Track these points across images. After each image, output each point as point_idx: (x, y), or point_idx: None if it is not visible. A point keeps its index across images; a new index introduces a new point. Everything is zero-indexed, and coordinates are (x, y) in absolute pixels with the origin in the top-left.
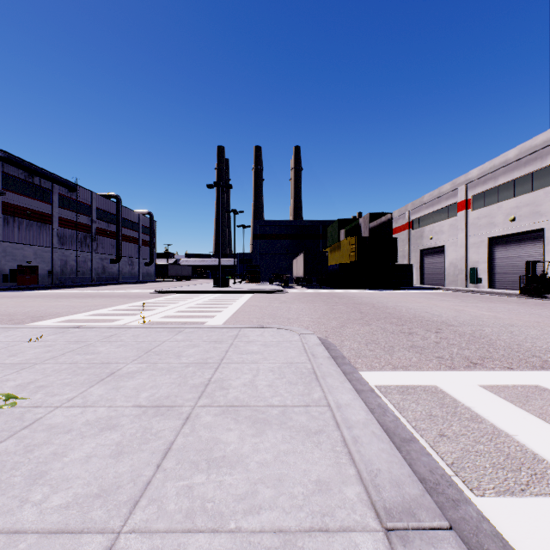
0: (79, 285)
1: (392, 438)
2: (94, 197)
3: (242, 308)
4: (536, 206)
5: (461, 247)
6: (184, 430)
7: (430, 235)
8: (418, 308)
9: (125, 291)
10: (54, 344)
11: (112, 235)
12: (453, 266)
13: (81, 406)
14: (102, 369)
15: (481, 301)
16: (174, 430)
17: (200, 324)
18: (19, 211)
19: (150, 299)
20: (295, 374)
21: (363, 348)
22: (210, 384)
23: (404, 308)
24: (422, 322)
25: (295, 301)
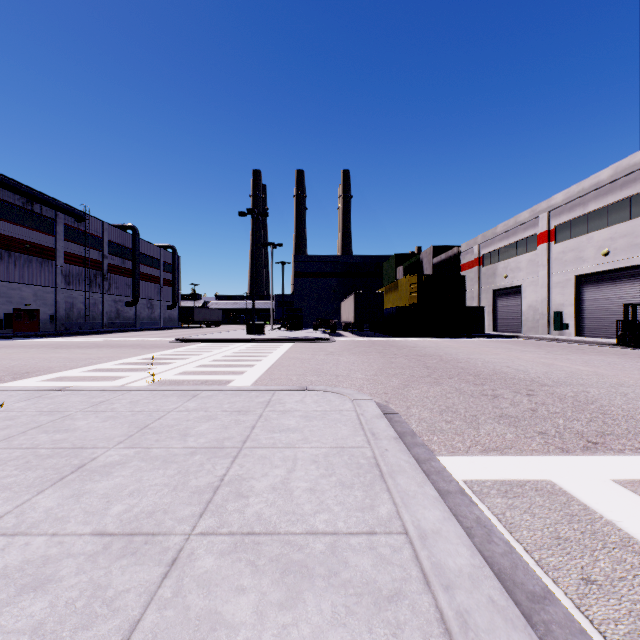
0: (87, 332)
1: (512, 593)
2: (106, 228)
3: (280, 361)
4: (635, 237)
5: (543, 286)
6: (162, 590)
7: (504, 273)
8: (497, 362)
9: (141, 340)
10: (19, 415)
11: (127, 273)
12: (532, 310)
13: (7, 534)
14: (69, 458)
15: (571, 352)
16: (146, 590)
17: (225, 383)
18: (15, 245)
19: (169, 350)
20: (349, 467)
21: (437, 418)
22: (222, 487)
23: (479, 361)
24: (506, 381)
25: (344, 352)
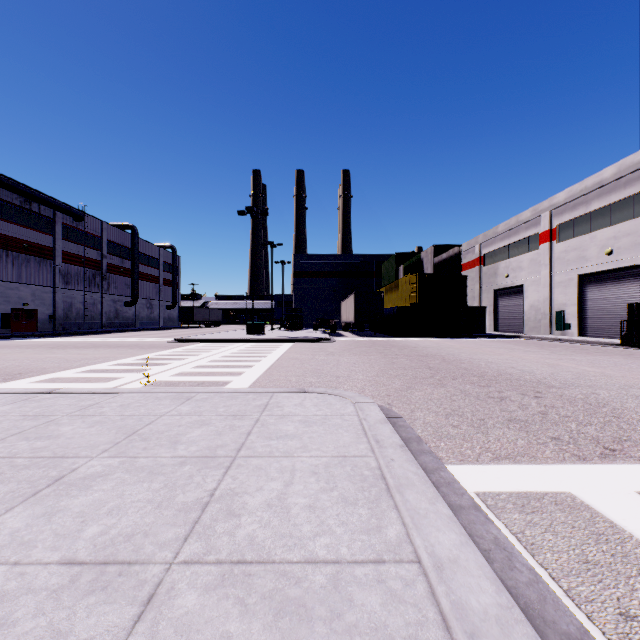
0: (86, 332)
1: (544, 635)
2: (105, 227)
3: (279, 361)
4: (639, 236)
5: (545, 286)
6: (133, 639)
7: (505, 273)
8: (501, 362)
9: (139, 340)
10: (1, 420)
11: (126, 273)
12: (534, 310)
13: None
14: (47, 469)
15: (575, 352)
16: (113, 639)
17: (222, 385)
18: (13, 244)
19: (166, 350)
20: (352, 480)
21: (443, 423)
22: (212, 504)
23: (482, 361)
24: (512, 382)
25: (344, 352)
